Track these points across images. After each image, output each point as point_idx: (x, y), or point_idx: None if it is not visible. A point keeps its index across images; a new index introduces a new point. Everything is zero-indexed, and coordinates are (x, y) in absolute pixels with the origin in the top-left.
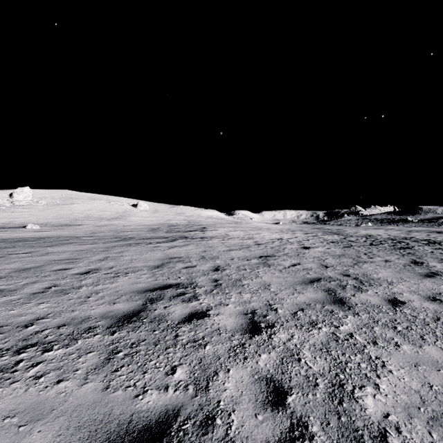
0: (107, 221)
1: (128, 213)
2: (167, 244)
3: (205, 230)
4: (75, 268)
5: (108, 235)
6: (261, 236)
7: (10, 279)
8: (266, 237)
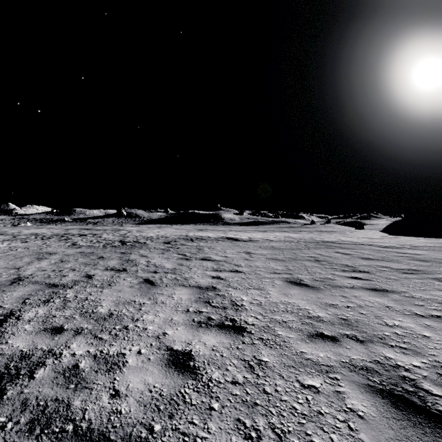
0: None
1: None
2: None
3: None
4: None
5: None
6: None
7: None
8: None
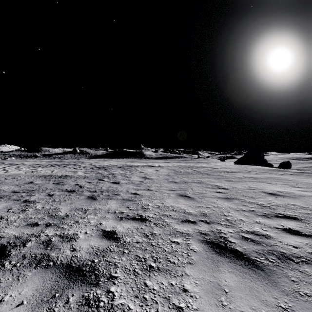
0: None
1: None
2: None
3: None
4: None
5: None
6: None
7: None
8: None
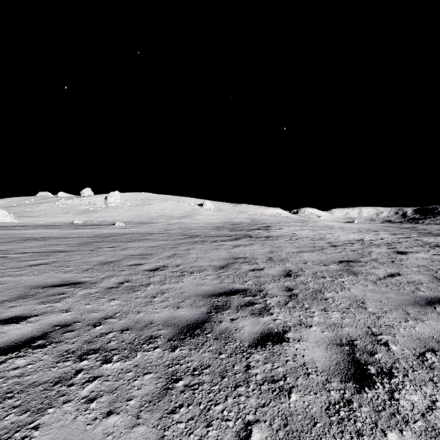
0: (177, 220)
1: (195, 212)
2: (231, 243)
3: (270, 228)
4: (147, 264)
5: (177, 233)
6: (336, 236)
7: (93, 271)
8: (342, 237)
